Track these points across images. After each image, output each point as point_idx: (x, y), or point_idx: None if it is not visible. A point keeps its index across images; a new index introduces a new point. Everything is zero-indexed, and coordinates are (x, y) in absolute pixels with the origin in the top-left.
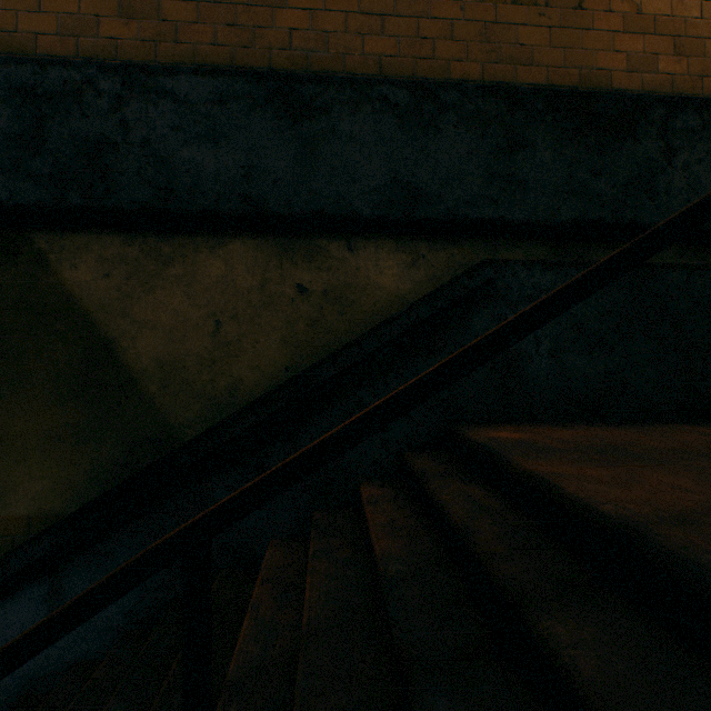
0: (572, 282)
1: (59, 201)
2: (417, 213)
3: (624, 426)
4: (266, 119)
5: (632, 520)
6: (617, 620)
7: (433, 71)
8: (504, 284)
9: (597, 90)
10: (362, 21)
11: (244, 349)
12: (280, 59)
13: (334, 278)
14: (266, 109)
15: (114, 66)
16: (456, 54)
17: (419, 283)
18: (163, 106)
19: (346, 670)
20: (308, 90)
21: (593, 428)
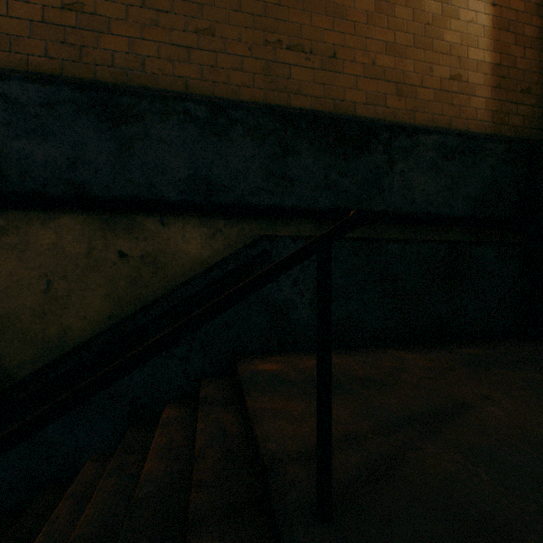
0: (162, 335)
1: None
2: (213, 199)
3: (357, 352)
4: (89, 121)
5: (277, 458)
6: (244, 538)
7: (228, 93)
8: (278, 253)
9: (346, 116)
10: (173, 50)
11: (73, 302)
12: (104, 73)
13: (150, 246)
14: (89, 113)
15: None
16: (245, 82)
17: (217, 250)
18: None
19: None
20: (125, 101)
21: (334, 356)
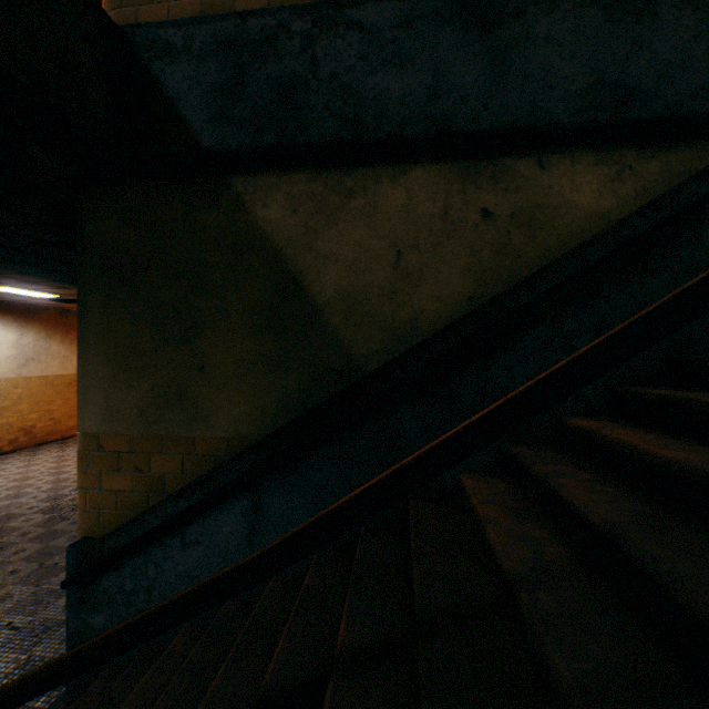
0: None
1: (256, 142)
2: (627, 115)
3: None
4: (452, 35)
5: None
6: None
7: None
8: None
9: None
10: None
11: (425, 279)
12: None
13: (523, 199)
14: (452, 24)
15: (305, 6)
16: None
17: (624, 199)
18: (350, 37)
19: (706, 562)
20: None
21: None
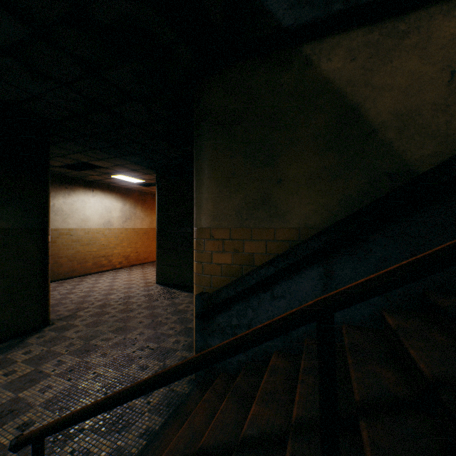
0: None
1: (326, 13)
2: None
3: None
4: None
5: None
6: None
7: None
8: None
9: None
10: None
11: None
12: None
13: None
14: None
15: None
16: None
17: None
18: None
19: None
20: None
21: None
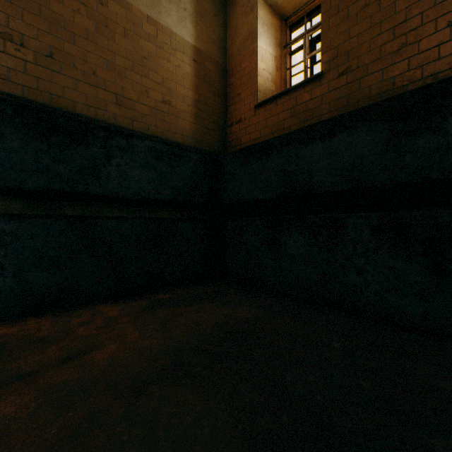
0: None
1: None
2: None
3: (65, 313)
4: None
5: None
6: None
7: None
8: None
9: (65, 110)
10: None
11: None
12: None
13: None
14: None
15: None
16: None
17: None
18: None
19: None
20: None
21: (36, 320)
